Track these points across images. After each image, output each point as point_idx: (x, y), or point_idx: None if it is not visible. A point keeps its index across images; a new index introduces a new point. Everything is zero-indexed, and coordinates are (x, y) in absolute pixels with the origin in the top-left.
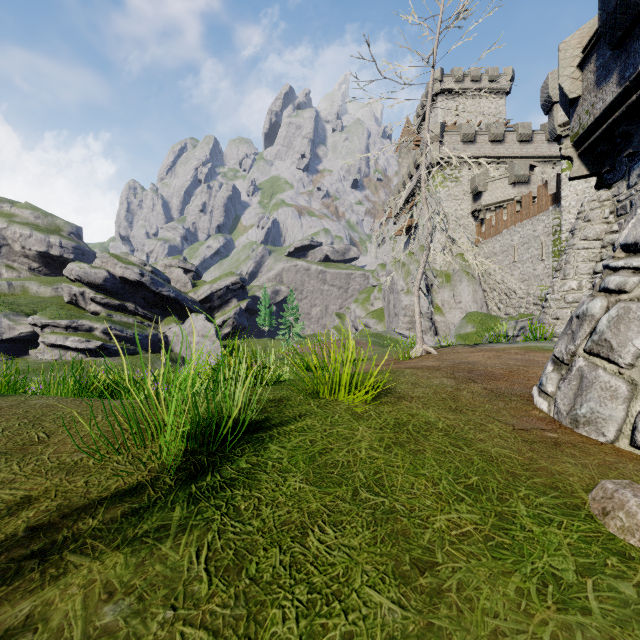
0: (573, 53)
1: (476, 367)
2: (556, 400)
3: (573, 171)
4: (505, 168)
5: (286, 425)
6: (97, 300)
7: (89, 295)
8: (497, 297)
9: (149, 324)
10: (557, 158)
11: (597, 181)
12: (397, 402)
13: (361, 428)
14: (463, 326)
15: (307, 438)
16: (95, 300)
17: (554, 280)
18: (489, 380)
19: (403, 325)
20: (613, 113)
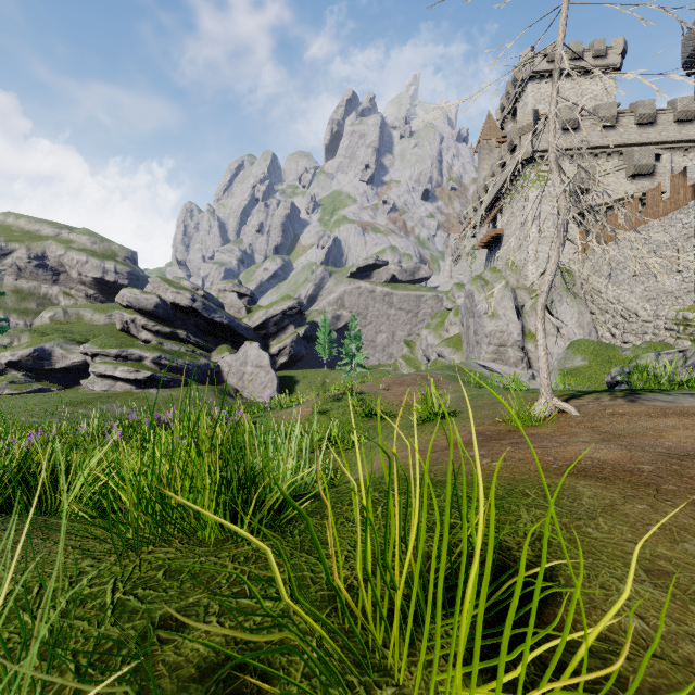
0: None
1: None
2: None
3: None
4: (618, 159)
5: None
6: (148, 327)
7: (140, 322)
8: (610, 321)
9: (201, 353)
10: (690, 143)
11: None
12: None
13: None
14: (569, 358)
15: None
16: (146, 327)
17: None
18: None
19: (486, 355)
20: None
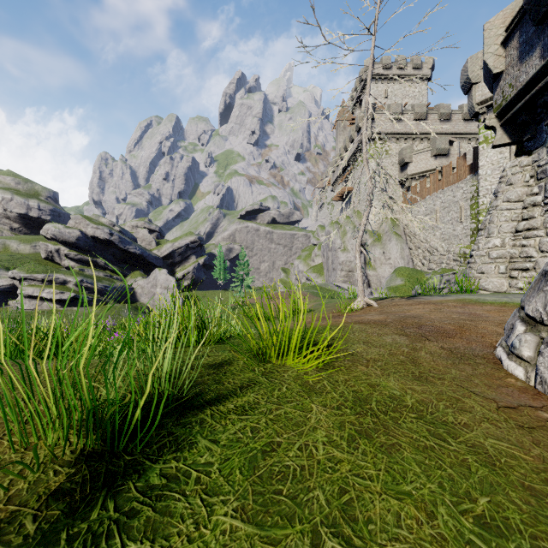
0: (497, 32)
1: (423, 322)
2: (538, 367)
3: (496, 139)
4: (428, 143)
5: (223, 403)
6: (71, 256)
7: (64, 252)
8: (421, 254)
9: (117, 277)
10: (472, 135)
11: (517, 149)
12: (352, 367)
13: (315, 407)
14: (393, 279)
15: (248, 424)
16: (69, 256)
17: (479, 238)
18: (443, 337)
19: (340, 278)
20: (536, 85)
